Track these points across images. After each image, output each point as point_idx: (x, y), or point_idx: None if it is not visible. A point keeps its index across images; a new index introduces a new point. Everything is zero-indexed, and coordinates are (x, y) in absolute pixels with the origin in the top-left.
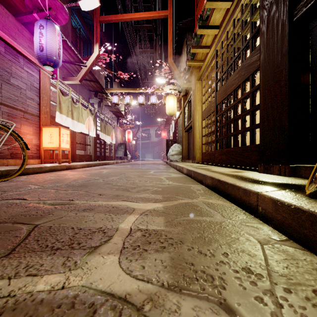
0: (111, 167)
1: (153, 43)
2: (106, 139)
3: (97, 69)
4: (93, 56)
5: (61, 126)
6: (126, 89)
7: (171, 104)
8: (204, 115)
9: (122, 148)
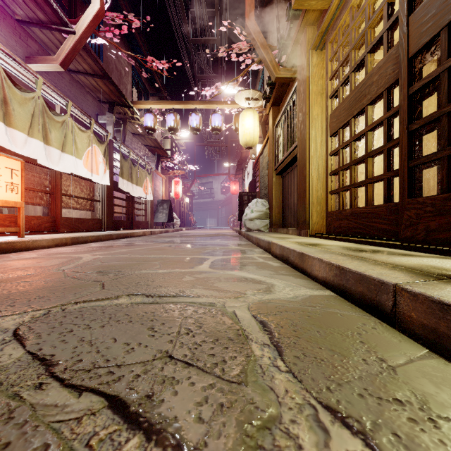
0: (127, 243)
1: (217, 24)
2: (133, 192)
3: (115, 66)
4: (90, 12)
5: (20, 156)
6: (168, 102)
7: (248, 125)
8: (337, 121)
9: (165, 209)
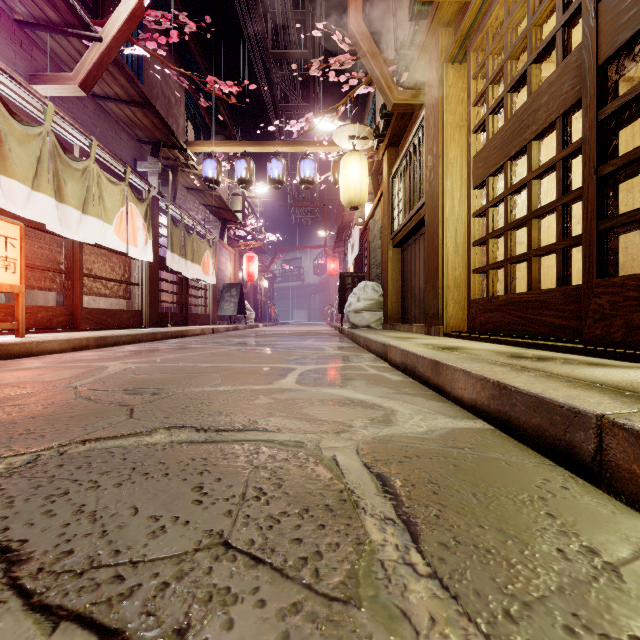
0: (177, 345)
1: (308, 31)
2: (187, 272)
3: (162, 90)
4: (123, 9)
5: (21, 219)
6: (238, 143)
7: (353, 175)
8: (484, 166)
9: (233, 296)
